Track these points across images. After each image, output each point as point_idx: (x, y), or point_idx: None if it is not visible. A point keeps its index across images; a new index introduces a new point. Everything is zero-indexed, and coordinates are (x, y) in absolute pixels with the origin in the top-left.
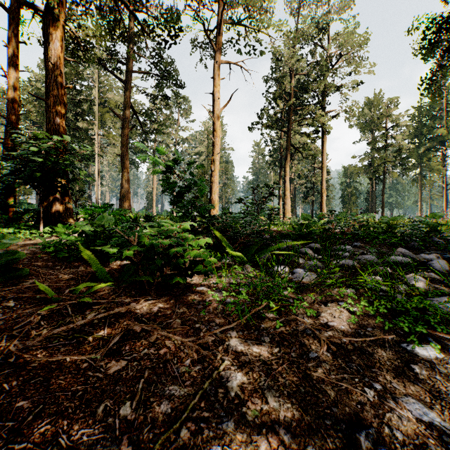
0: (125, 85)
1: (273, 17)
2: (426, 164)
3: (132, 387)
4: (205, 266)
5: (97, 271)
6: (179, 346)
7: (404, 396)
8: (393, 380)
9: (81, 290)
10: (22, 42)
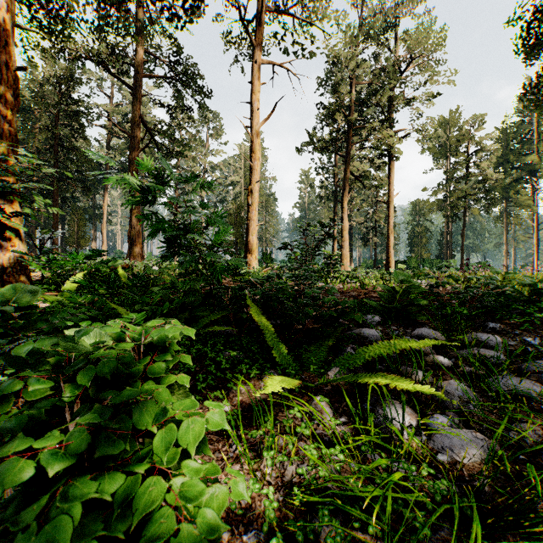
0: (135, 92)
1: (328, 7)
2: (513, 198)
3: None
4: None
5: None
6: None
7: None
8: None
9: None
10: None
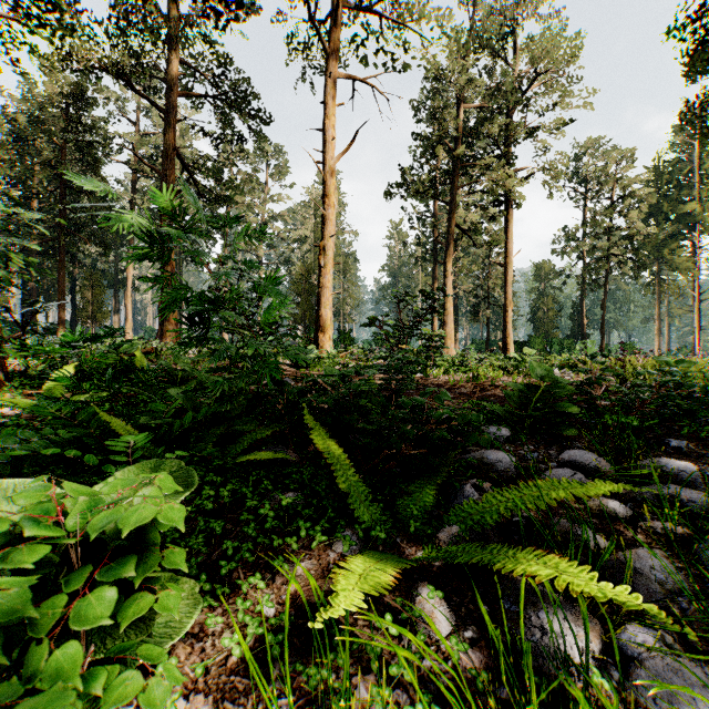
0: (169, 115)
1: (426, 4)
2: (667, 259)
3: None
4: None
5: None
6: None
7: None
8: None
9: None
10: None
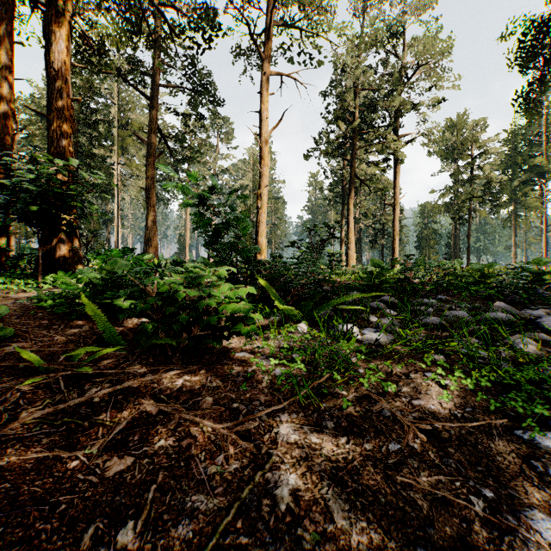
0: (151, 102)
1: (333, 19)
2: (521, 200)
3: (138, 498)
4: (247, 325)
5: (104, 331)
6: (209, 436)
7: (527, 508)
8: (508, 484)
9: (81, 356)
10: (17, 42)
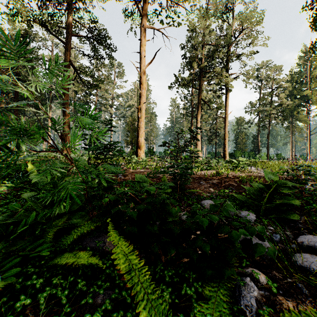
0: (66, 45)
1: None
2: (296, 116)
3: None
4: None
5: None
6: None
7: None
8: None
9: None
10: None
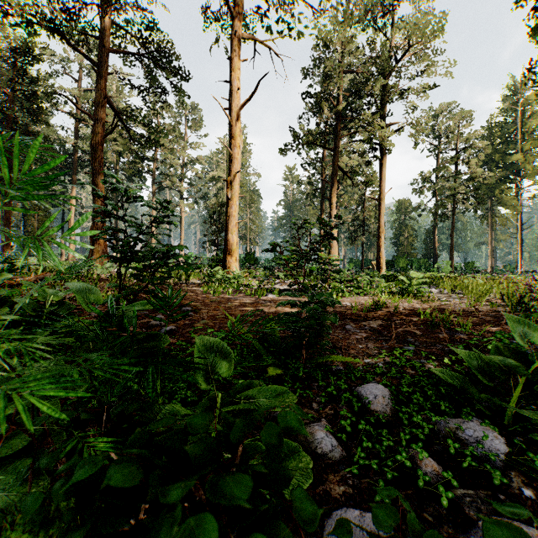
0: (98, 68)
1: None
2: (498, 198)
3: None
4: None
5: None
6: None
7: None
8: None
9: None
10: None
